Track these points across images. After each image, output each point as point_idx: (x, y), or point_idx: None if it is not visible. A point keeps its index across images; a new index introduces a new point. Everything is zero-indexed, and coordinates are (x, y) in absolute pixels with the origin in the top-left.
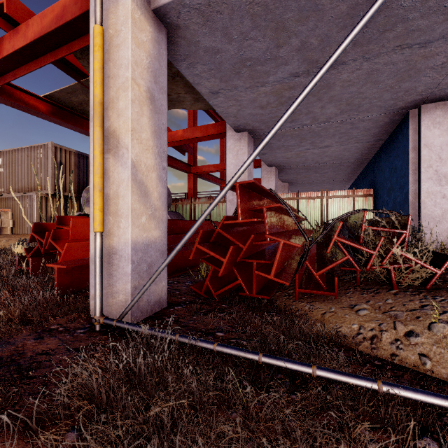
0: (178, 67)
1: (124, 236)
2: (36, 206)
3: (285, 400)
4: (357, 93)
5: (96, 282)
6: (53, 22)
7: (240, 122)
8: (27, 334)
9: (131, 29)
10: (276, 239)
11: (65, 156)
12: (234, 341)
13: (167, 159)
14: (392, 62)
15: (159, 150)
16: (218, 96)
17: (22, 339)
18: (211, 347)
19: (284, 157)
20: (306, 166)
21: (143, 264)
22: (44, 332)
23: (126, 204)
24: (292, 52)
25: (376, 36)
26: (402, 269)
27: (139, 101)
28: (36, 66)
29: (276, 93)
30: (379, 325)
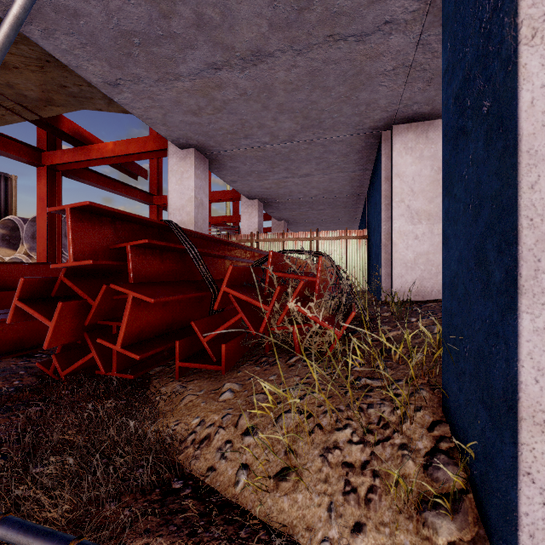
0: (28, 34)
1: None
2: None
3: None
4: (309, 102)
5: None
6: None
7: (177, 134)
8: None
9: None
10: (124, 291)
11: None
12: None
13: (112, 184)
14: (332, 60)
15: None
16: (122, 91)
17: None
18: None
19: (262, 186)
20: (296, 201)
21: None
22: None
23: None
24: (191, 28)
25: (294, 17)
26: (304, 331)
27: None
28: None
29: (203, 93)
30: (223, 419)
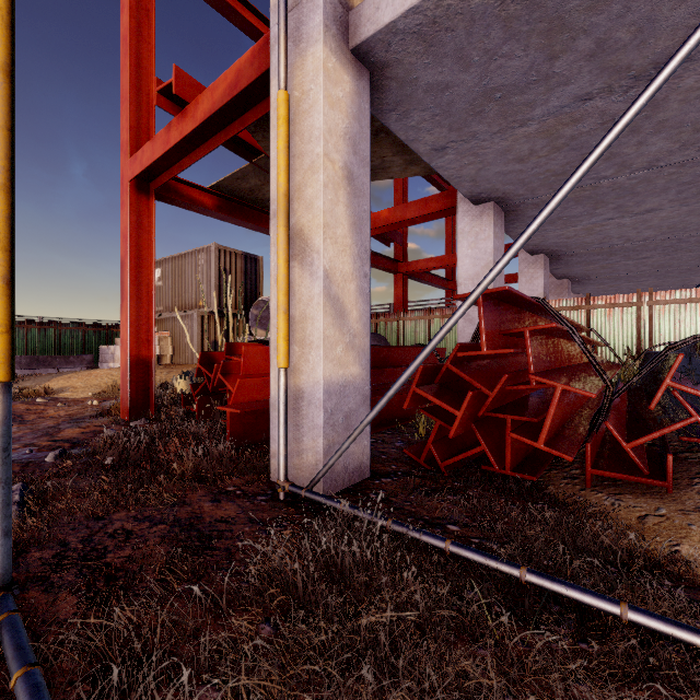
0: (384, 121)
1: (314, 373)
2: (197, 328)
3: (569, 648)
4: None
5: (280, 435)
6: (226, 93)
7: (481, 189)
8: (202, 494)
9: (323, 86)
10: (549, 383)
11: (230, 260)
12: (476, 541)
13: None
14: None
15: (360, 250)
16: (445, 154)
17: (197, 499)
18: (441, 545)
19: (561, 236)
20: (606, 249)
21: (339, 413)
22: (220, 494)
23: (316, 330)
24: (579, 61)
25: None
26: None
27: (333, 183)
28: (204, 152)
29: (548, 133)
30: None
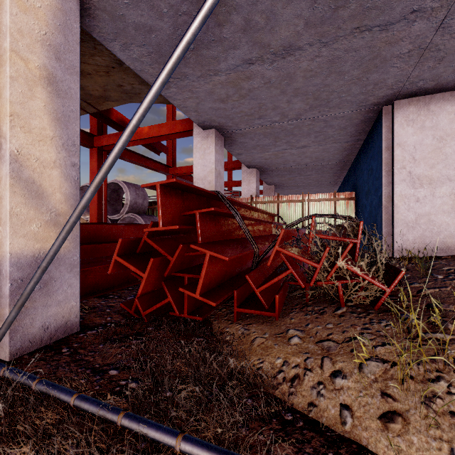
0: (110, 49)
1: (2, 248)
2: None
3: None
4: (322, 85)
5: None
6: None
7: (204, 118)
8: None
9: None
10: (202, 251)
11: None
12: (123, 383)
13: (141, 159)
14: (353, 48)
15: (66, 143)
16: (170, 87)
17: None
18: (69, 401)
19: (262, 157)
20: (289, 168)
21: None
22: None
23: (4, 208)
24: (238, 32)
25: (329, 15)
26: (350, 286)
27: (27, 79)
28: None
29: (234, 84)
30: (305, 361)
